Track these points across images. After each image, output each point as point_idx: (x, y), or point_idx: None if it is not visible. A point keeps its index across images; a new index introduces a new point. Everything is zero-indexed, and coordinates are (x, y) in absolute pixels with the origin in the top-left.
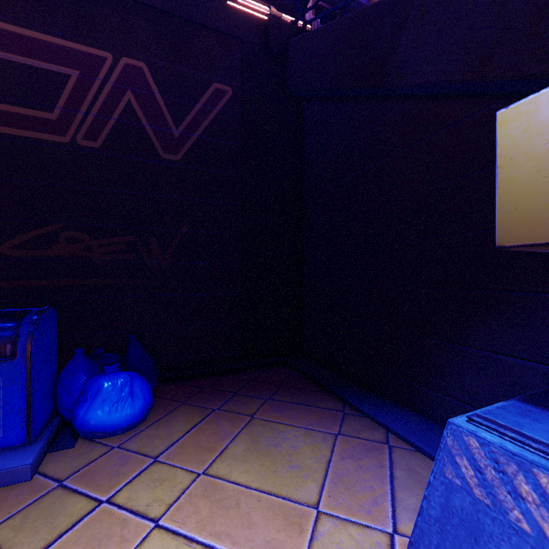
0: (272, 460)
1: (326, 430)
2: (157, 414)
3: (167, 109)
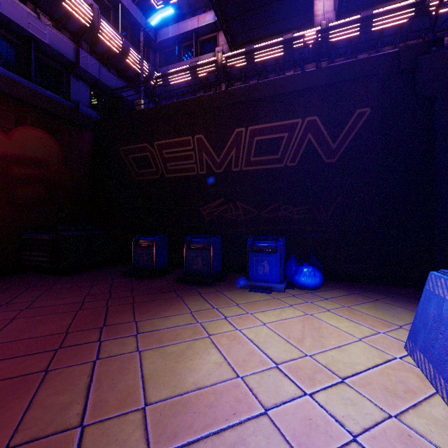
0: (383, 312)
1: None
2: (325, 289)
3: (328, 135)
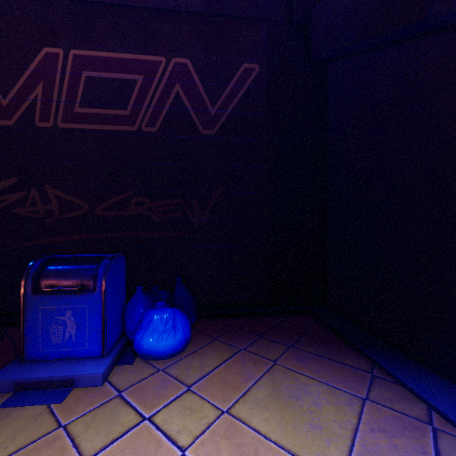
0: (292, 413)
1: (351, 391)
2: (194, 346)
3: (205, 93)
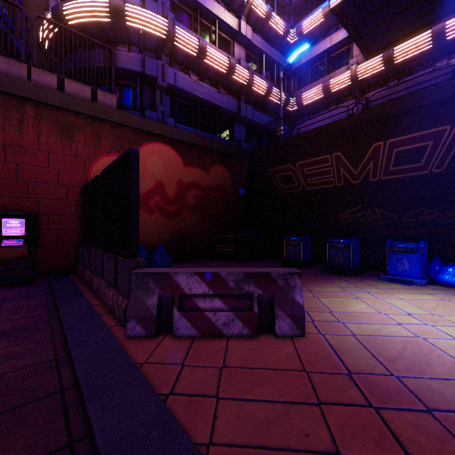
0: None
1: None
2: None
3: None
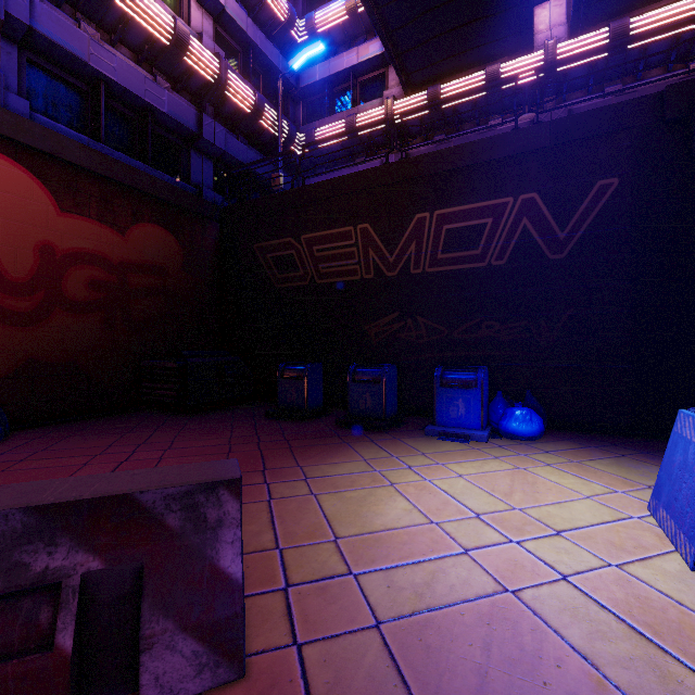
0: (628, 470)
1: None
2: (547, 440)
3: (554, 220)
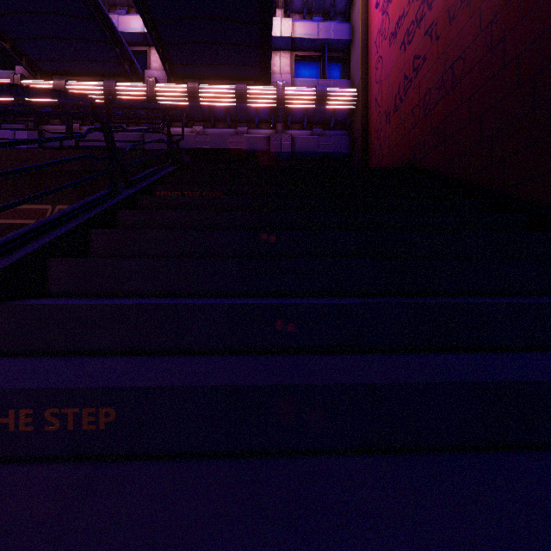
0: None
1: None
2: None
3: None
